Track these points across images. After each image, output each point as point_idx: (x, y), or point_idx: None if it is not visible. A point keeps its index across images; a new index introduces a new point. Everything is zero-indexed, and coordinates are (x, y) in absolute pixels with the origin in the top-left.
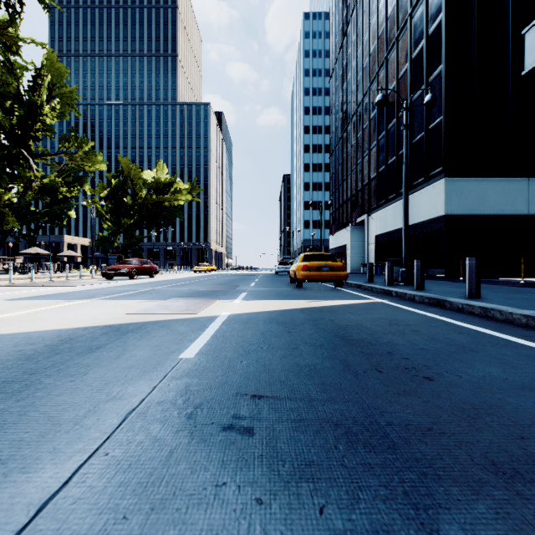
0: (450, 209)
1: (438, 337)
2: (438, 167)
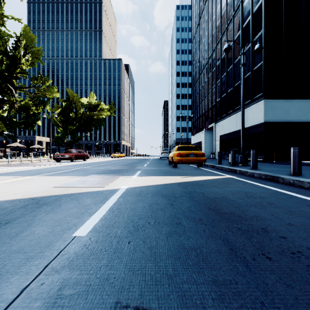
0: (267, 119)
1: (294, 210)
2: (259, 93)
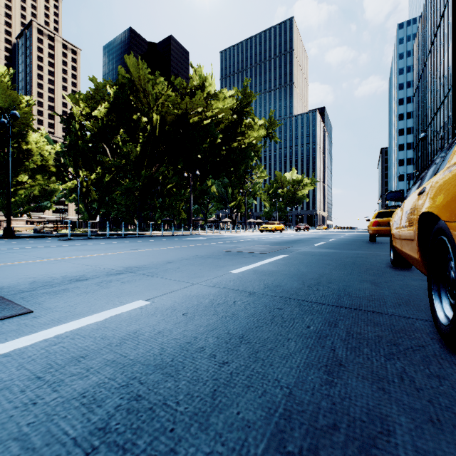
0: None
1: None
2: None
